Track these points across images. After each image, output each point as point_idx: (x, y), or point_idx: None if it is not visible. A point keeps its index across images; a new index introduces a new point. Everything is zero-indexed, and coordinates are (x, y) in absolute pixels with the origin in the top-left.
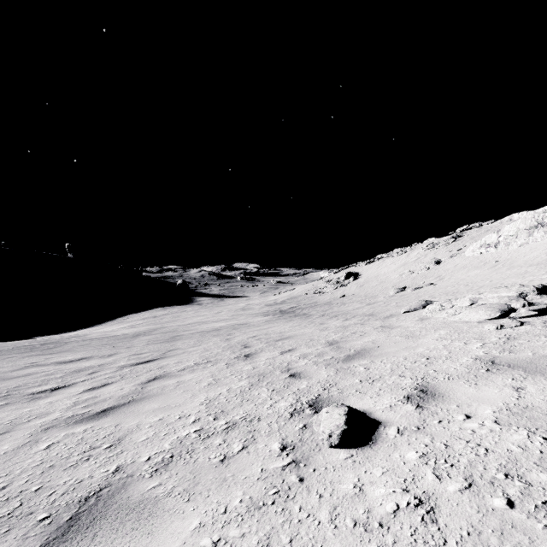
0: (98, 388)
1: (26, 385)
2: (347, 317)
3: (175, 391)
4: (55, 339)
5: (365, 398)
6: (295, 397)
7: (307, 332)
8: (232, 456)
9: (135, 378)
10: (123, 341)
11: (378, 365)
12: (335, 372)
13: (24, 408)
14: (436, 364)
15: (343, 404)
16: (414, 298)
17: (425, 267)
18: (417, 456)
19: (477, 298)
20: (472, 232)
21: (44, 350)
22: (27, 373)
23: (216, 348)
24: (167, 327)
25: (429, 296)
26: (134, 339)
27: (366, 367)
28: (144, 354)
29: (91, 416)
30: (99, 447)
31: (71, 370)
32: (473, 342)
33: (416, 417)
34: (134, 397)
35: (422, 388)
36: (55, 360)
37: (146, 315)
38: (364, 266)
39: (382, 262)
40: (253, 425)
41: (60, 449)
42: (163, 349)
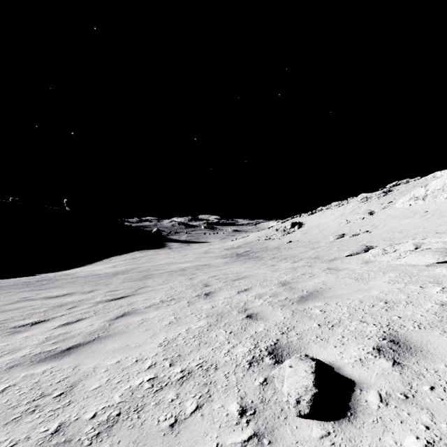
0: (72, 323)
1: (12, 318)
2: (295, 260)
3: (138, 329)
4: (49, 277)
5: (328, 347)
6: (253, 341)
7: (260, 272)
8: (183, 420)
9: (106, 314)
10: (104, 279)
11: (334, 308)
12: (291, 314)
13: (1, 343)
14: (397, 309)
15: (307, 356)
16: (354, 243)
17: (360, 217)
18: (421, 446)
19: (420, 243)
20: (400, 188)
21: (37, 286)
22: (17, 306)
23: (181, 286)
24: (142, 267)
25: (367, 241)
26: (113, 277)
27: (322, 310)
28: (118, 291)
29: (55, 354)
30: (50, 394)
31: (54, 305)
32: (429, 286)
33: (398, 378)
34: (100, 334)
35: (392, 338)
36: (44, 295)
37: (127, 257)
38: (307, 216)
39: (322, 214)
40: (209, 375)
41: (12, 394)
42: (136, 286)
